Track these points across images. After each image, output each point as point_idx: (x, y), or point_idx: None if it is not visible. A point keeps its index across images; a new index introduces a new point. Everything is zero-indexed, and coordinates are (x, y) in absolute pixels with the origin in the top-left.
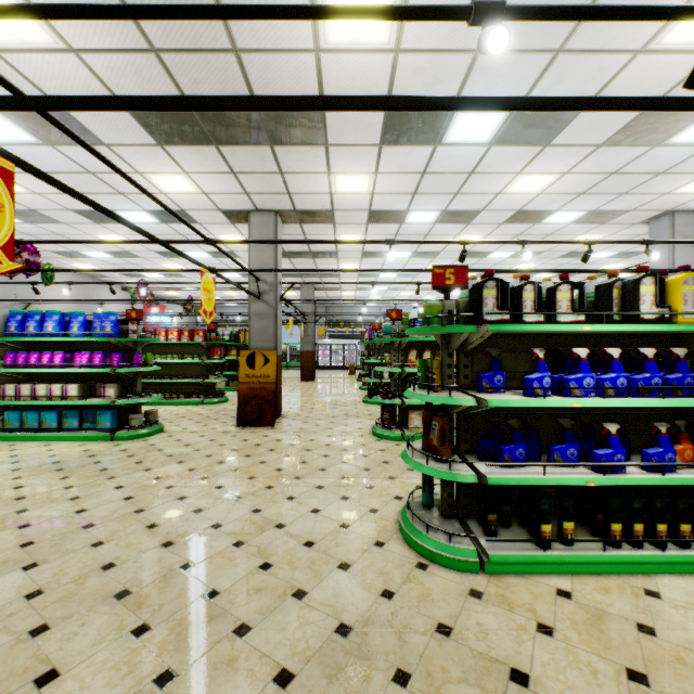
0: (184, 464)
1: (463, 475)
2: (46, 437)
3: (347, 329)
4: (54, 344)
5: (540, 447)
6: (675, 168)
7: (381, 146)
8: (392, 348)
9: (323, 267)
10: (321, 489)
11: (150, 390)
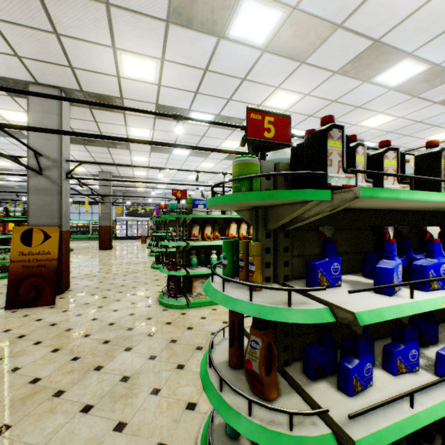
0: None
1: (315, 439)
2: None
3: (139, 208)
4: None
5: (373, 347)
6: (366, 104)
7: (168, 24)
8: (177, 224)
9: (118, 157)
10: (88, 413)
11: None
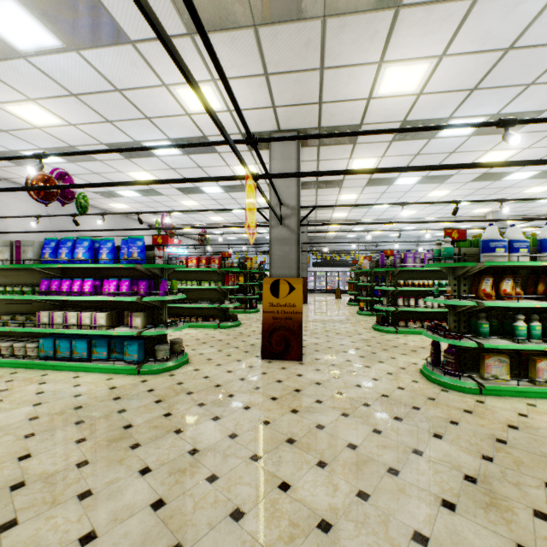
0: (221, 423)
1: None
2: (76, 367)
3: (337, 257)
4: (86, 271)
5: None
6: None
7: None
8: (451, 275)
9: (322, 198)
10: (456, 513)
11: (171, 313)
